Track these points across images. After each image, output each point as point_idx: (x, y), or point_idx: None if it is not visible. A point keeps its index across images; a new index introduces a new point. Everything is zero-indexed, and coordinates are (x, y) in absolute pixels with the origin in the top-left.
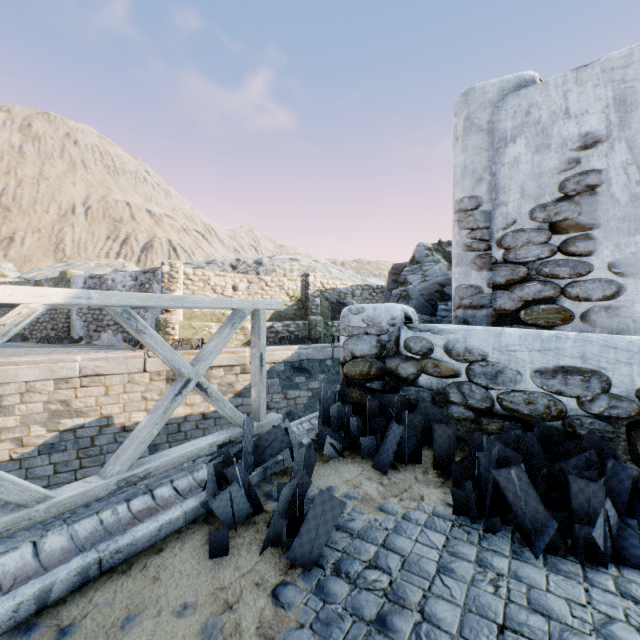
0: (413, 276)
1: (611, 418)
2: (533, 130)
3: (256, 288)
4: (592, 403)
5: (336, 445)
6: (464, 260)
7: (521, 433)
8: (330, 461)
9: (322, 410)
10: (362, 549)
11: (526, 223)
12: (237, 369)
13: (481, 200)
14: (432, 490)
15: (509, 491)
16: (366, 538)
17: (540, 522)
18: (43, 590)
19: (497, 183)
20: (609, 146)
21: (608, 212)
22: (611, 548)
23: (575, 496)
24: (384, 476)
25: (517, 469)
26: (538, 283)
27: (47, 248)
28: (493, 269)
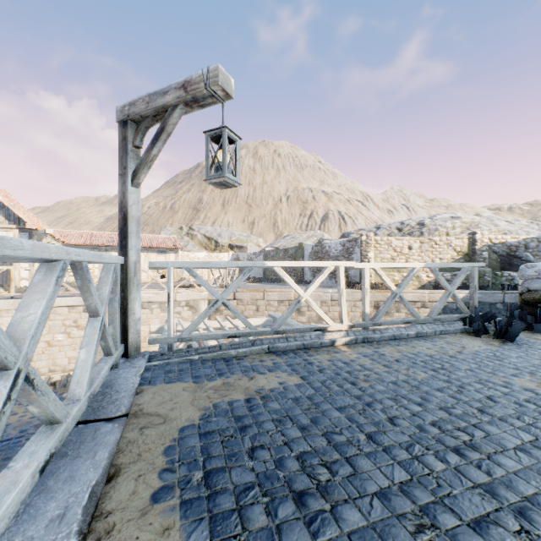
0: None
1: None
2: None
3: (426, 247)
4: None
5: None
6: None
7: None
8: None
9: (508, 313)
10: (532, 343)
11: None
12: (418, 304)
13: None
14: None
15: None
16: (534, 343)
17: None
18: (435, 331)
19: None
20: None
21: None
22: None
23: None
24: None
25: None
26: None
27: (269, 226)
28: None
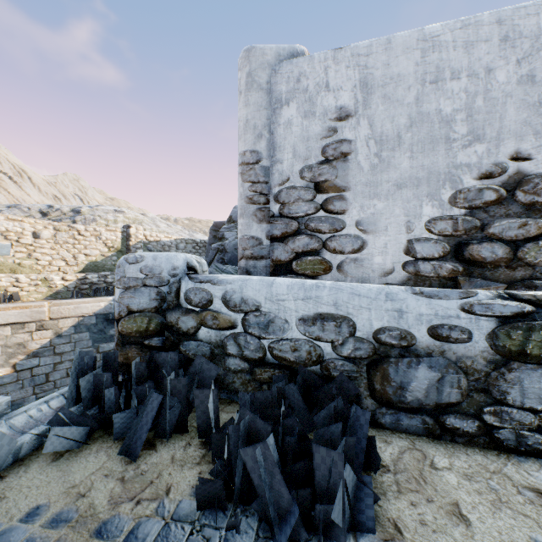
0: (229, 233)
1: (356, 359)
2: (303, 97)
3: (66, 236)
4: (343, 346)
5: (75, 432)
6: (247, 212)
7: (287, 382)
8: (64, 456)
9: (76, 382)
10: None
11: (297, 181)
12: (31, 326)
13: (261, 155)
14: (186, 473)
15: (256, 473)
16: None
17: (284, 507)
18: None
19: (275, 141)
20: (357, 121)
21: (356, 177)
22: (350, 515)
23: (318, 467)
24: (132, 464)
25: (263, 446)
26: (306, 236)
27: None
28: (271, 222)
